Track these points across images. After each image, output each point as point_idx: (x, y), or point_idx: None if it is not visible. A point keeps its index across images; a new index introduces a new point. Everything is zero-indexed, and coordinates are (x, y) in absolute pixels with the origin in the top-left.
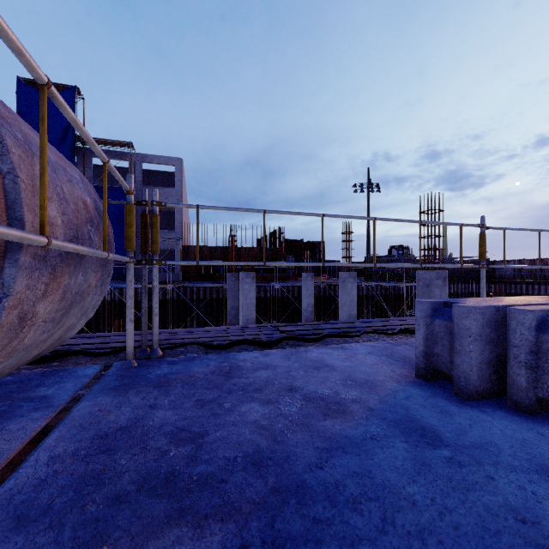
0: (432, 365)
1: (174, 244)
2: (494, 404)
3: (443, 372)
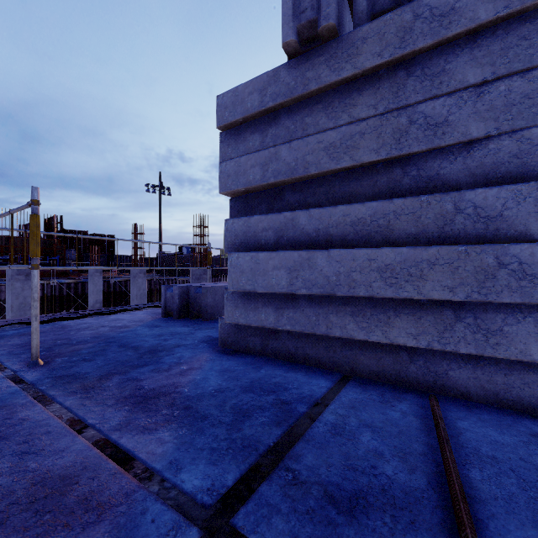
0: (168, 311)
1: None
2: (185, 319)
3: (171, 312)
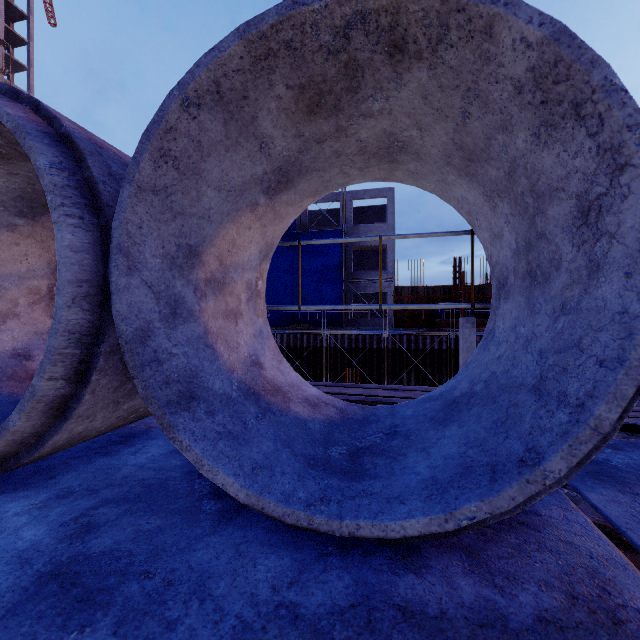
0: None
1: (385, 285)
2: None
3: None
